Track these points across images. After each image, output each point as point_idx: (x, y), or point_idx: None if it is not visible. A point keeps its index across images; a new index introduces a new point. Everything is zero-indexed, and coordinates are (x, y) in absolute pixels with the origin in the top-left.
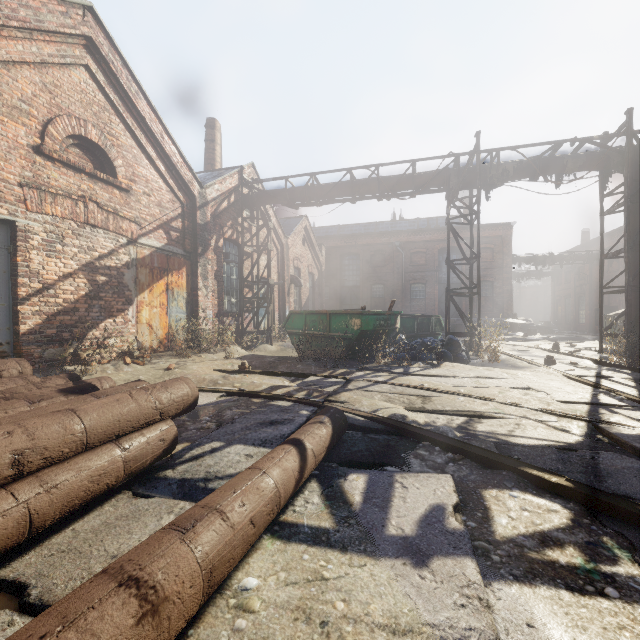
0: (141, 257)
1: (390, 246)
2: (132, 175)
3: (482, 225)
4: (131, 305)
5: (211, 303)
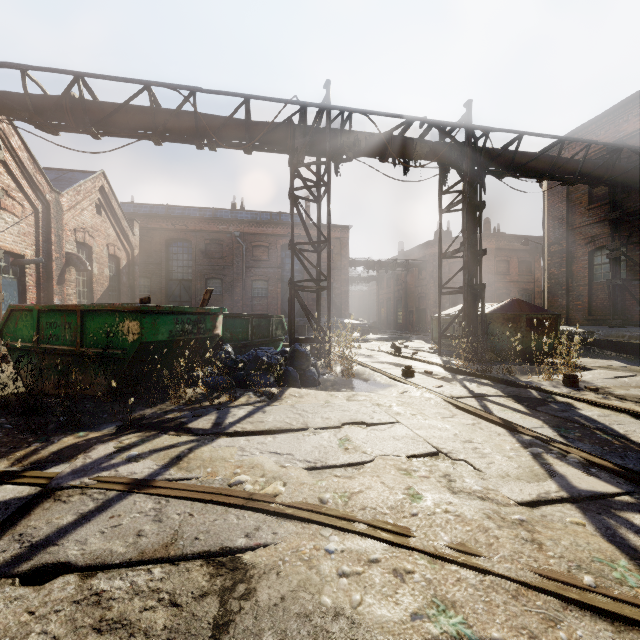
0: None
1: (229, 236)
2: None
3: (323, 225)
4: None
5: None
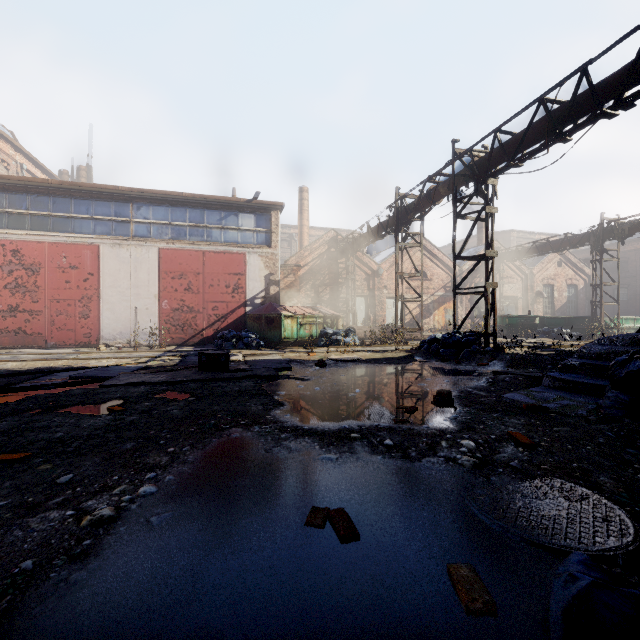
0: (435, 299)
1: None
2: (432, 274)
3: None
4: (431, 315)
5: (465, 313)
